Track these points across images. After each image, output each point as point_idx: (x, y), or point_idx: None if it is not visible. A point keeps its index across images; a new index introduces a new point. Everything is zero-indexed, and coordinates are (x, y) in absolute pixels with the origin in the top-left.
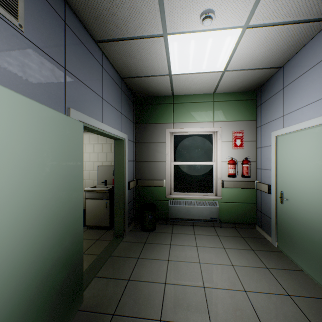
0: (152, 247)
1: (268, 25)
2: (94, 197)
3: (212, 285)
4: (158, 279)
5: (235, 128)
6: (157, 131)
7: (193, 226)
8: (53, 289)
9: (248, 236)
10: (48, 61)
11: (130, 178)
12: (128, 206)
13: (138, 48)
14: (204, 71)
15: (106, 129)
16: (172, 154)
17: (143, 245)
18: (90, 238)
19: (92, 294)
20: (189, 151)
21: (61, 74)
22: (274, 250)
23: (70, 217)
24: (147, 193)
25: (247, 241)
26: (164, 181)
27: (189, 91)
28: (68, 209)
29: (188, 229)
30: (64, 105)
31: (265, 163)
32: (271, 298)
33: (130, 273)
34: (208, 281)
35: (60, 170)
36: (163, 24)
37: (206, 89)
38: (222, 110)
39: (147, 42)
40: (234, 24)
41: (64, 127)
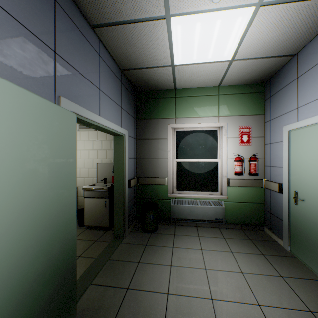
0: (154, 250)
1: (286, 2)
2: (93, 196)
3: (220, 296)
4: (160, 289)
5: (241, 123)
6: (159, 126)
7: (197, 227)
8: (36, 308)
9: (257, 239)
10: (33, 41)
11: (130, 176)
12: (128, 205)
13: (138, 33)
14: (210, 61)
15: (104, 122)
16: (175, 151)
17: (144, 247)
18: (88, 239)
19: (87, 305)
20: (193, 147)
21: (50, 58)
22: (287, 255)
23: (59, 221)
24: (148, 192)
25: (256, 244)
26: (166, 179)
27: (193, 84)
28: (57, 211)
29: (191, 230)
30: (54, 93)
31: (275, 160)
32: (291, 314)
33: (129, 281)
34: (215, 292)
35: (46, 167)
36: (166, 3)
37: (211, 82)
38: (228, 104)
39: (147, 26)
40: (246, 1)
41: (51, 116)
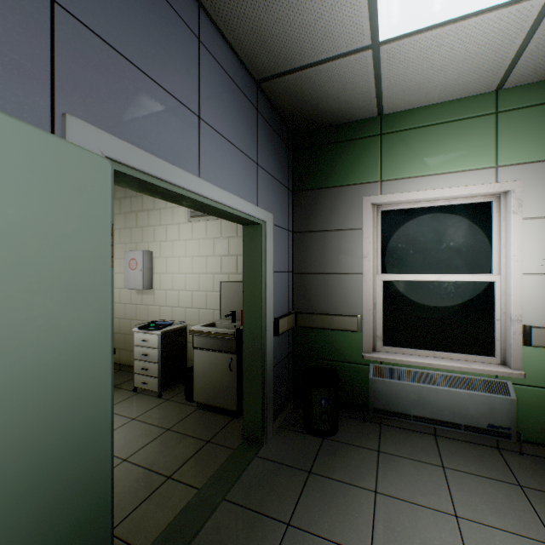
0: (327, 491)
1: None
2: (209, 347)
3: None
4: None
5: None
6: (342, 203)
7: (435, 438)
8: None
9: None
10: None
11: (279, 310)
12: (273, 371)
13: None
14: (482, 6)
15: (208, 192)
16: (379, 257)
17: (304, 478)
18: (195, 433)
19: None
20: (424, 247)
21: (35, 11)
22: None
23: (40, 453)
24: (319, 344)
25: None
26: (359, 319)
27: (426, 94)
28: (27, 428)
29: (422, 446)
30: (49, 106)
31: None
32: None
33: None
34: None
35: None
36: None
37: (476, 80)
38: (526, 132)
39: None
40: None
41: None
